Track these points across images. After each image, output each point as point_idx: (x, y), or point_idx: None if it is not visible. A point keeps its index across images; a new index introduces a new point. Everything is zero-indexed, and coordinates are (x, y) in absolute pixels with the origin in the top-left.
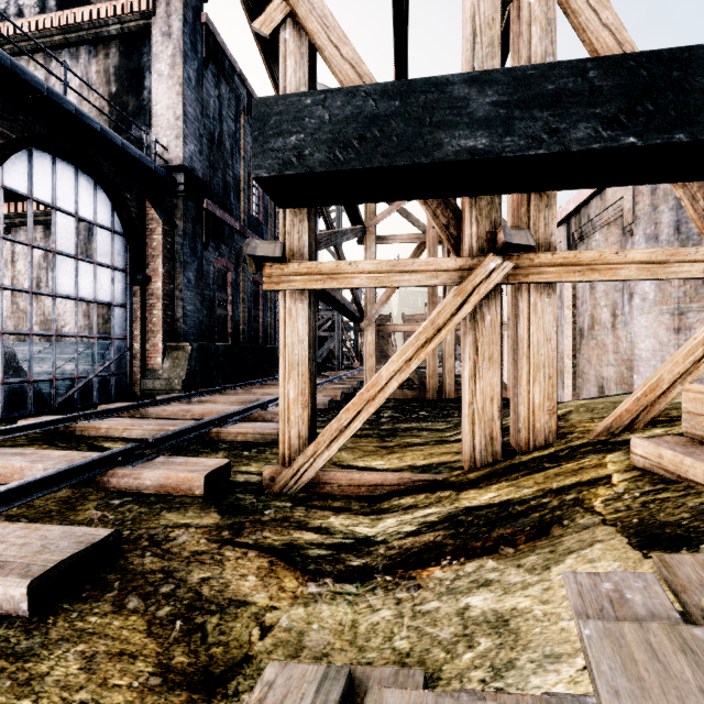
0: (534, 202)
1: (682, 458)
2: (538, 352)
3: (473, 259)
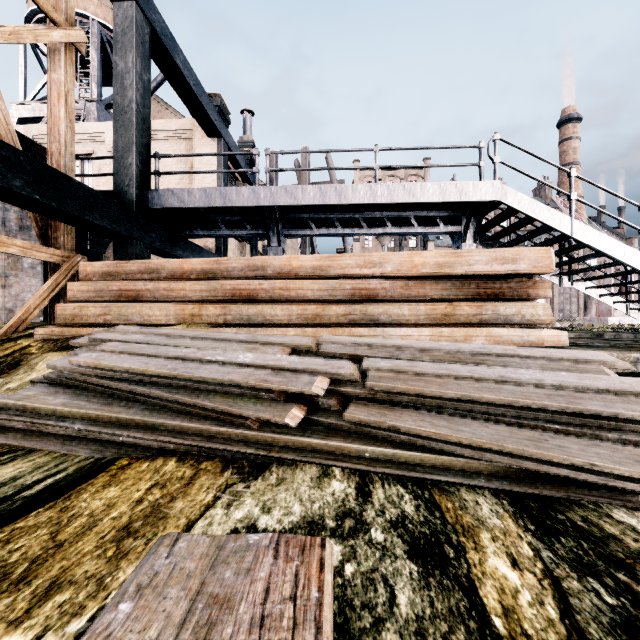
0: None
1: (63, 328)
2: None
3: None
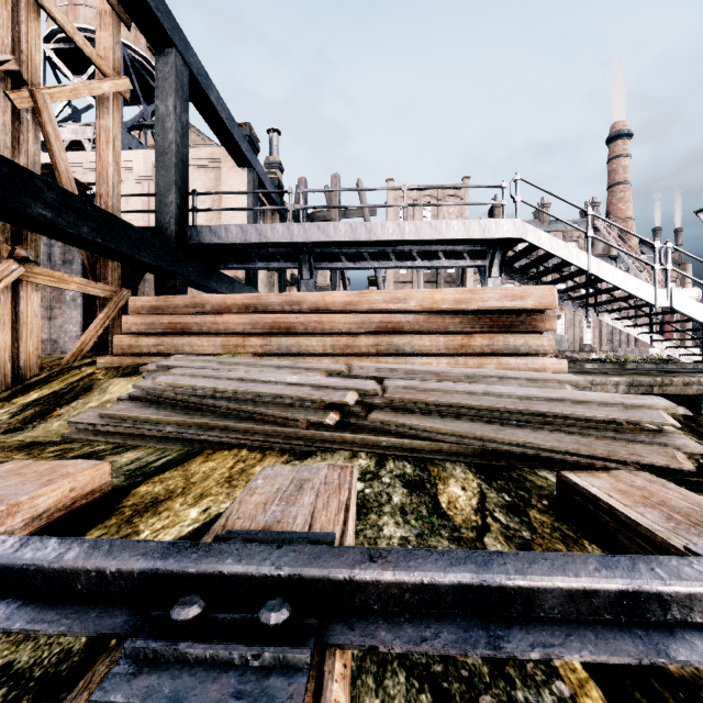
0: (30, 236)
1: (123, 358)
2: (32, 322)
3: None
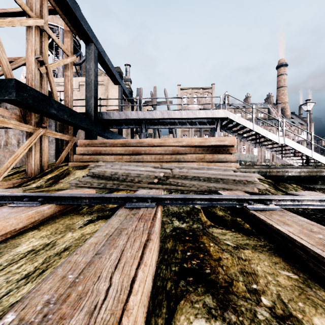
0: (45, 118)
1: (78, 163)
2: (46, 150)
3: (36, 127)
